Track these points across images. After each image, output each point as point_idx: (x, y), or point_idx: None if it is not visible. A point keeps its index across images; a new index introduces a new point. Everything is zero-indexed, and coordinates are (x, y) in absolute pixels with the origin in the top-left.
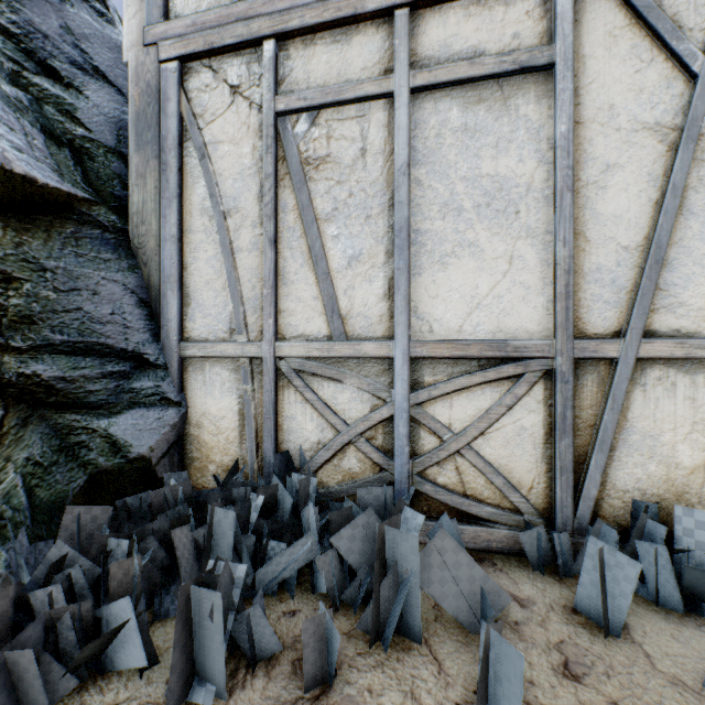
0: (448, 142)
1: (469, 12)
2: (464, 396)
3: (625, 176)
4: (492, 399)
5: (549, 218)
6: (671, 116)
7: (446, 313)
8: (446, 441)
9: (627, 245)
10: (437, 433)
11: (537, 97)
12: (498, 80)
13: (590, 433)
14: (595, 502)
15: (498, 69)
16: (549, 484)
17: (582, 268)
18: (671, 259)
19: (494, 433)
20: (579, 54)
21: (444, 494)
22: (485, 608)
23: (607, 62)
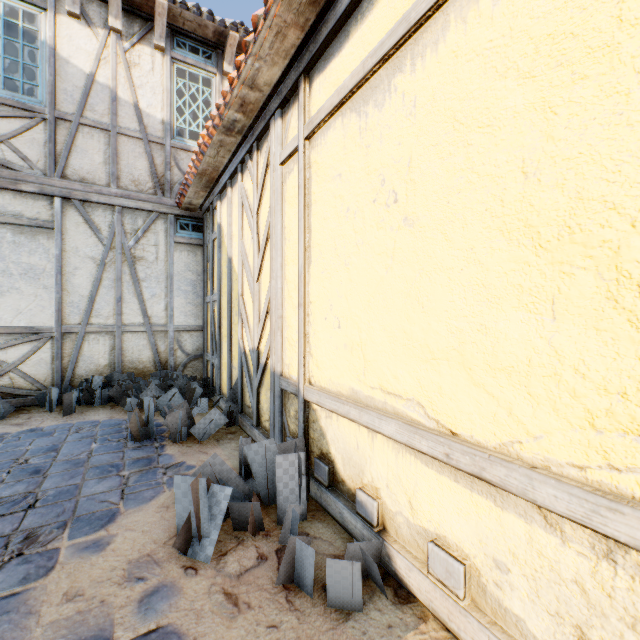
0: (6, 246)
1: (17, 197)
2: (14, 348)
3: (83, 272)
4: (28, 349)
5: (54, 282)
6: (98, 255)
7: (5, 315)
8: (5, 367)
9: (84, 295)
10: (0, 364)
11: (48, 238)
12: (31, 227)
13: (70, 358)
14: (72, 381)
15: (30, 224)
16: (54, 378)
17: (67, 301)
18: (98, 301)
19: (29, 362)
20: (66, 227)
21: (3, 388)
22: (2, 411)
23: (76, 233)
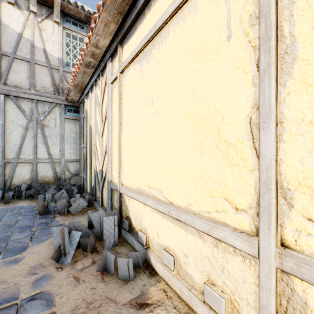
0: None
1: None
2: None
3: (16, 132)
4: None
5: (0, 137)
6: (24, 124)
7: None
8: None
9: (16, 144)
10: None
11: None
12: None
13: (9, 175)
14: (10, 187)
15: None
16: (0, 185)
17: (7, 147)
18: (24, 147)
19: None
20: (7, 109)
21: None
22: None
23: (12, 112)
